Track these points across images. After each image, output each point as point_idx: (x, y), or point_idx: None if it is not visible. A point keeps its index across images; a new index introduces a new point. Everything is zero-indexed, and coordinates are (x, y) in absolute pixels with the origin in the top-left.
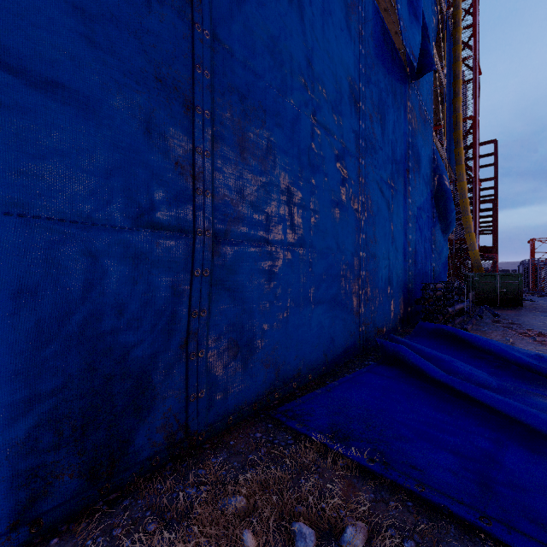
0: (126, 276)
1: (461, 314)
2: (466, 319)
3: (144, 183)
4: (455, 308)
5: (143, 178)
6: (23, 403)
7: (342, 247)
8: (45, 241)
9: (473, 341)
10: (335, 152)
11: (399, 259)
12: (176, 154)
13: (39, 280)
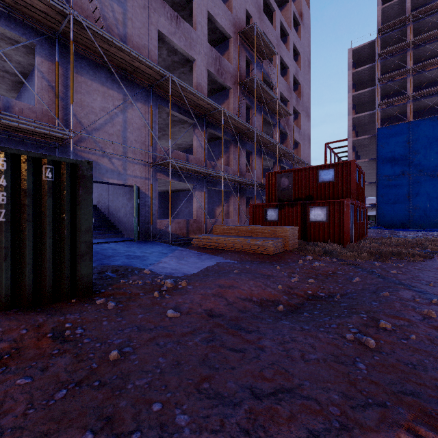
0: (404, 218)
1: None
2: None
3: (405, 213)
4: None
5: (405, 213)
6: (399, 223)
7: None
8: (400, 217)
9: None
10: (437, 203)
11: None
12: (408, 211)
13: (400, 218)
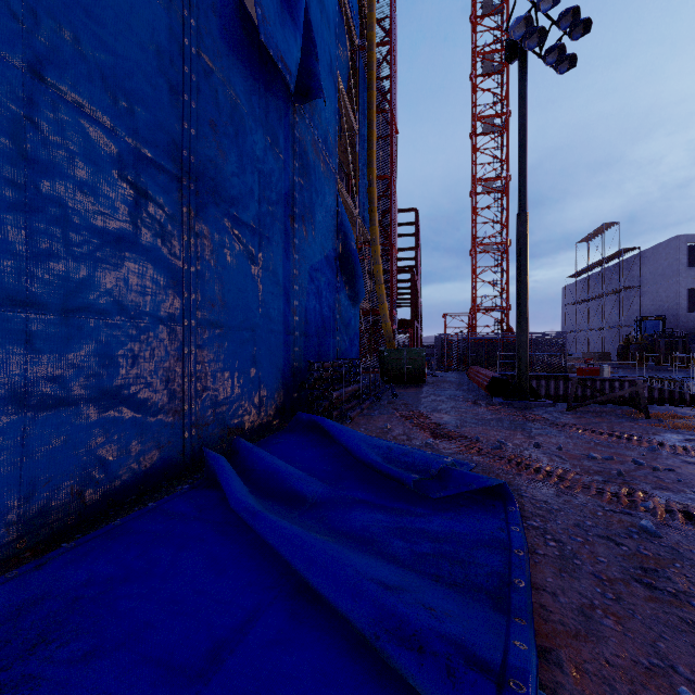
0: None
1: (358, 397)
2: (363, 402)
3: None
4: (345, 392)
5: None
6: None
7: (134, 310)
8: None
9: (335, 435)
10: (113, 153)
11: (275, 331)
12: None
13: None
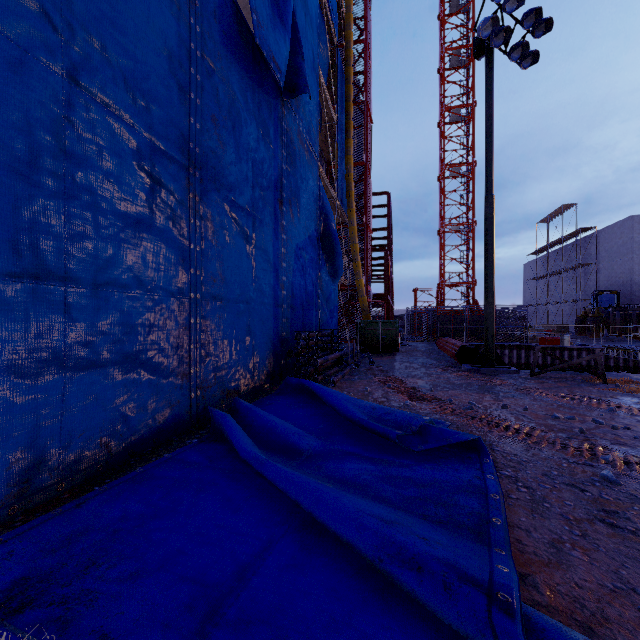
0: None
1: (339, 364)
2: (343, 368)
3: None
4: (328, 359)
5: None
6: None
7: (150, 284)
8: None
9: (323, 397)
10: (133, 146)
11: (267, 304)
12: None
13: None
